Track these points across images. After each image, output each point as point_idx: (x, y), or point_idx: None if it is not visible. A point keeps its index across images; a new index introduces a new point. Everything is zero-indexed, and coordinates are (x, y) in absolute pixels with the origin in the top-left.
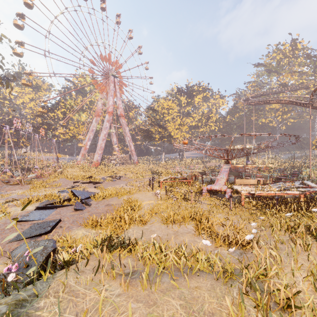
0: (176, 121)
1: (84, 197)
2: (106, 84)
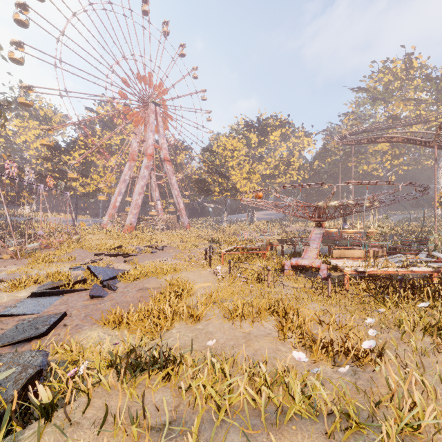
0: (243, 167)
1: (107, 278)
2: (144, 115)
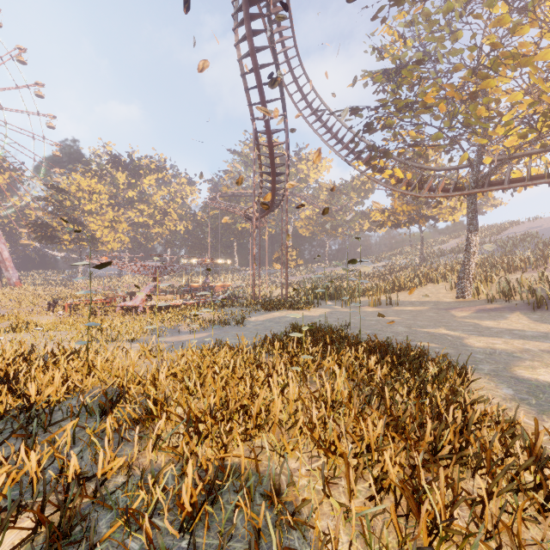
0: (106, 213)
1: None
2: None
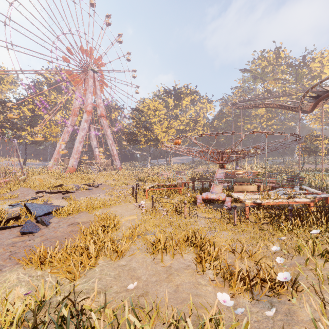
0: (163, 123)
1: (42, 213)
2: (84, 79)
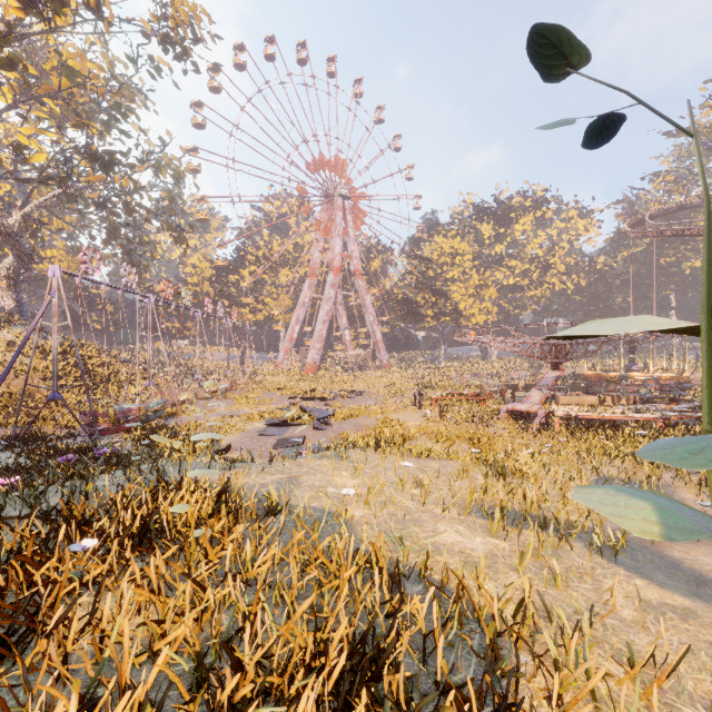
0: (469, 278)
1: (320, 416)
2: (329, 213)
